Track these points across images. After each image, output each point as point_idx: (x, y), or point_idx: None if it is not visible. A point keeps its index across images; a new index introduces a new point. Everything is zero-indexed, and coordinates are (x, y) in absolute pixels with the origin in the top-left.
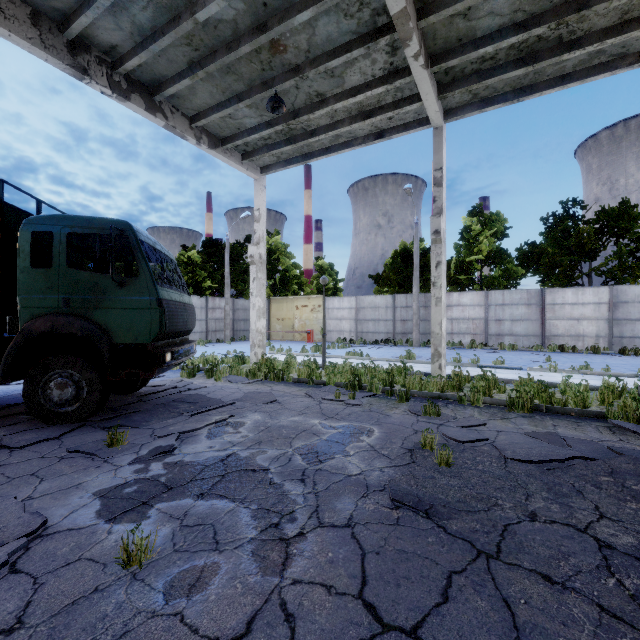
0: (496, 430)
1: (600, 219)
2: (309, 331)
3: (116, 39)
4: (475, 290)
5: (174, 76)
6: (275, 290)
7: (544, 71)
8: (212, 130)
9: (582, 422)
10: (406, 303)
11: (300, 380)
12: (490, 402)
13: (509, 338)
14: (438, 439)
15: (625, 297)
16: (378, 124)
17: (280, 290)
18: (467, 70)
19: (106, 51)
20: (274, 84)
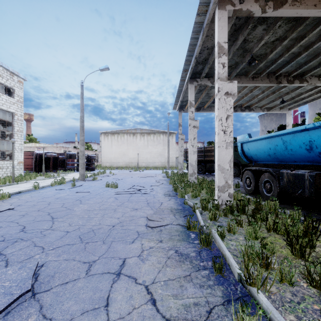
0: None
1: None
2: None
3: (242, 103)
4: None
5: (255, 103)
6: None
7: None
8: (267, 106)
9: None
10: None
11: None
12: None
13: None
14: None
15: None
16: None
17: None
18: None
19: (240, 104)
20: (281, 97)
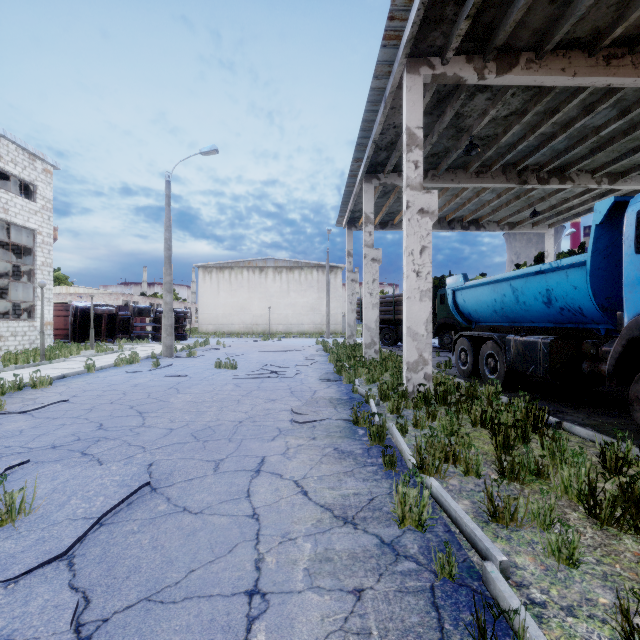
0: None
1: None
2: None
3: (463, 214)
4: None
5: (486, 215)
6: None
7: None
8: (510, 221)
9: None
10: None
11: None
12: None
13: None
14: None
15: None
16: (618, 193)
17: None
18: None
19: (460, 217)
20: (533, 205)
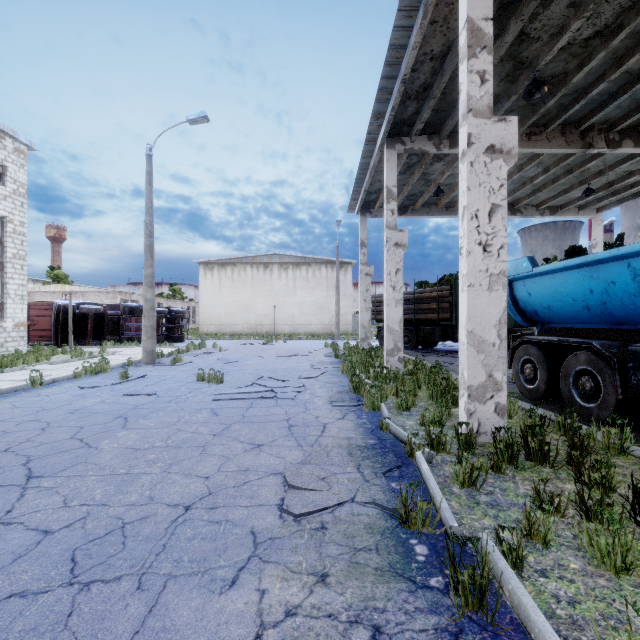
0: None
1: None
2: None
3: None
4: None
5: (525, 196)
6: None
7: None
8: (552, 204)
9: None
10: None
11: None
12: None
13: None
14: None
15: None
16: None
17: None
18: None
19: None
20: (586, 182)
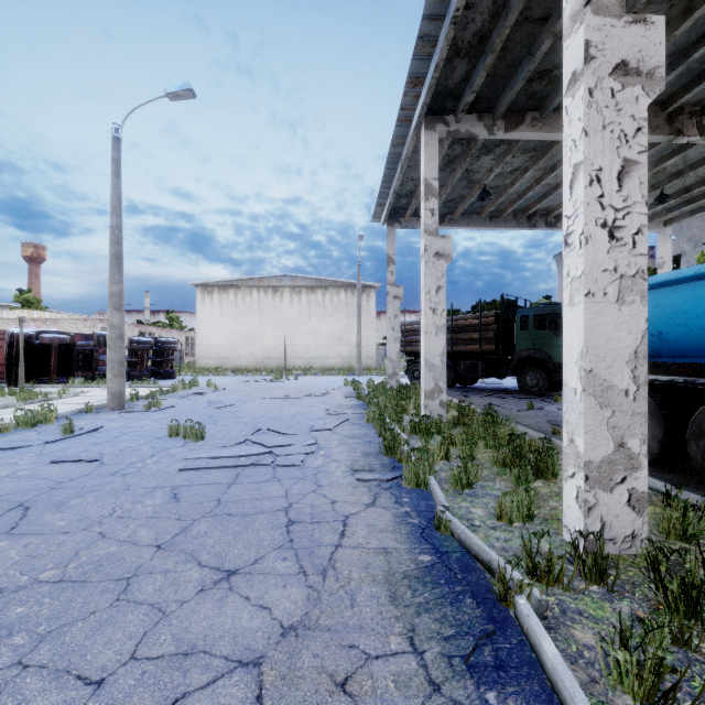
0: None
1: None
2: None
3: (550, 204)
4: None
5: None
6: None
7: None
8: None
9: None
10: None
11: None
12: None
13: None
14: None
15: None
16: None
17: None
18: None
19: (544, 209)
20: (659, 186)
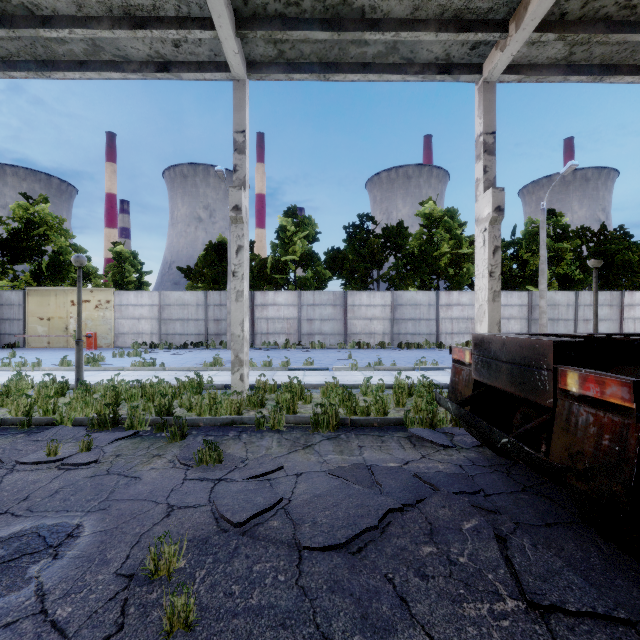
0: (295, 473)
1: (385, 235)
2: (90, 334)
3: None
4: (290, 290)
5: None
6: (41, 278)
7: (348, 50)
8: None
9: (385, 435)
10: (220, 301)
11: (6, 421)
12: (294, 421)
13: (319, 337)
14: (203, 522)
15: (401, 301)
16: (160, 49)
17: (49, 279)
18: (270, 9)
19: None
20: None
